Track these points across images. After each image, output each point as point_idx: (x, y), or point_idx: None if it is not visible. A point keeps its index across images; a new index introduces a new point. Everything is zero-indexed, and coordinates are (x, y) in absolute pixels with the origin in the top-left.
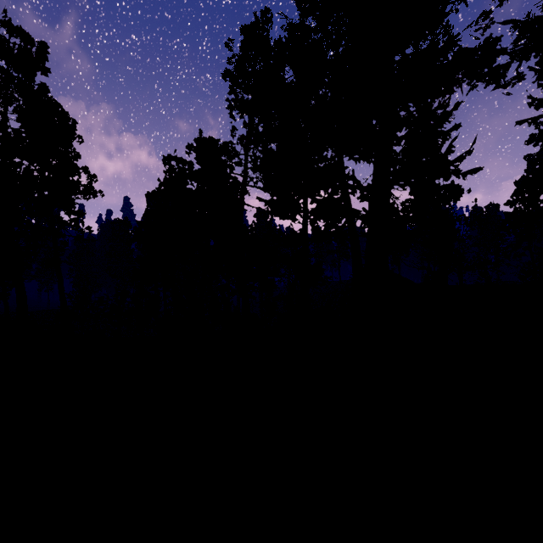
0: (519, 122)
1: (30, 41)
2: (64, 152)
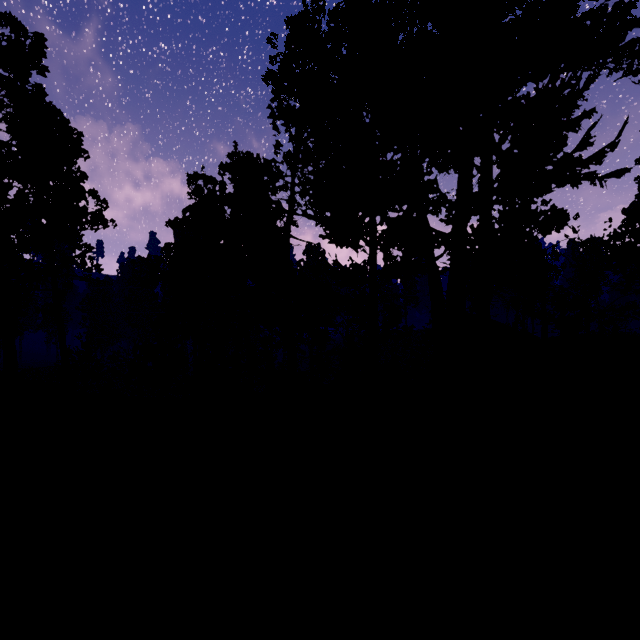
0: None
1: (23, 31)
2: (67, 171)
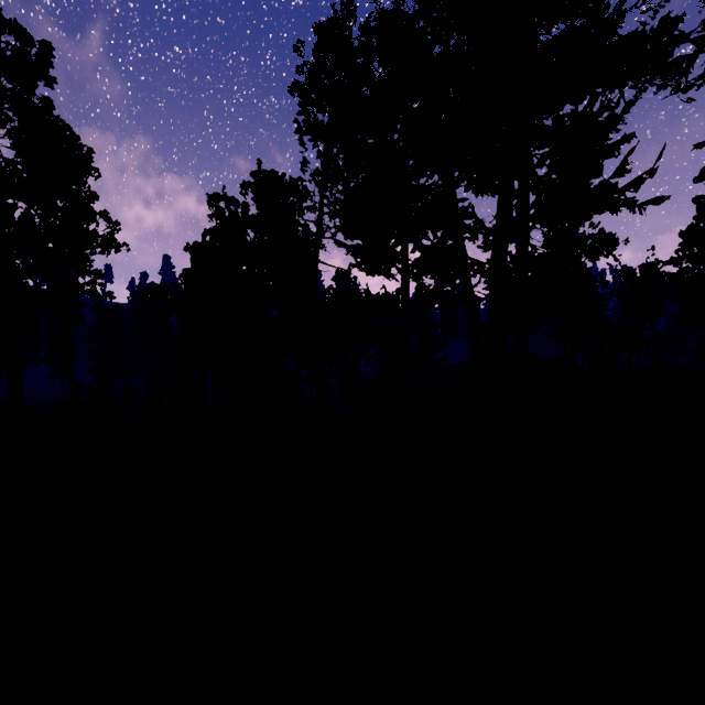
0: (699, 145)
1: (29, 40)
2: (76, 191)
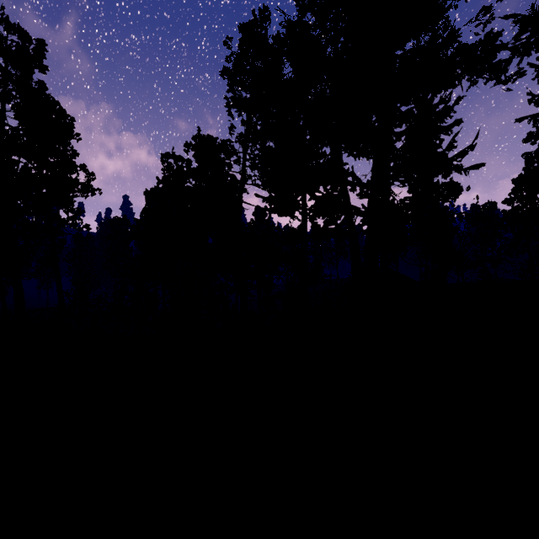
0: (519, 119)
1: (28, 38)
2: (62, 150)
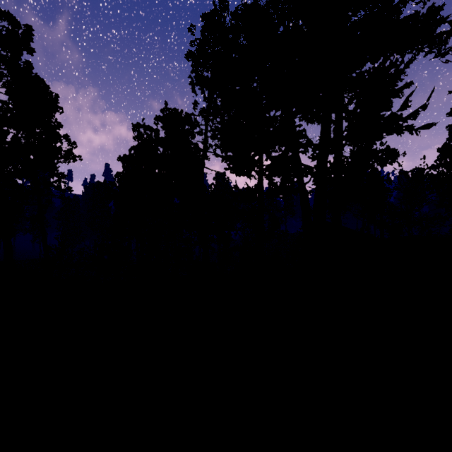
0: (451, 91)
1: (17, 24)
2: (48, 121)
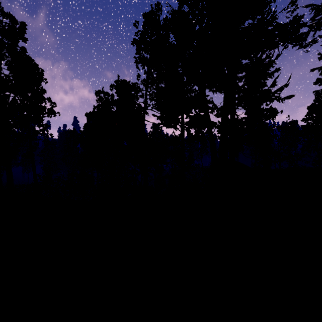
0: (312, 69)
1: (15, 21)
2: (36, 88)
